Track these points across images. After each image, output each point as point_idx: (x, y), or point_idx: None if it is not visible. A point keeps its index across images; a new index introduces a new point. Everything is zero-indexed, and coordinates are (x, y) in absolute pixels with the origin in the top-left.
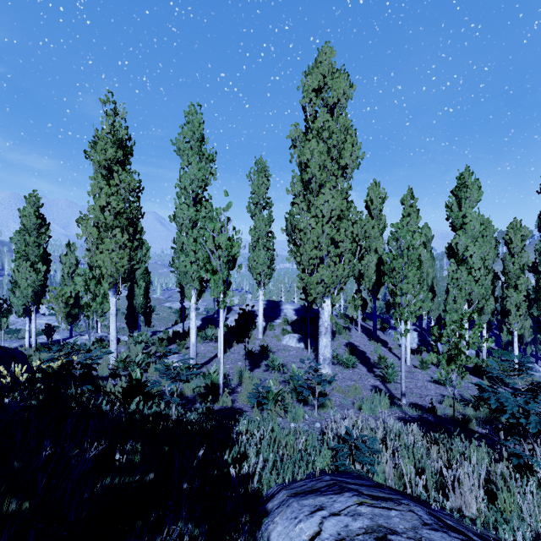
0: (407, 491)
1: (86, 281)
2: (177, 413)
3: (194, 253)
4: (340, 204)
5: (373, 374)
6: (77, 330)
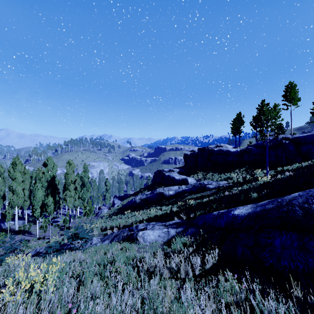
0: None
1: None
2: None
3: None
4: None
5: None
6: None
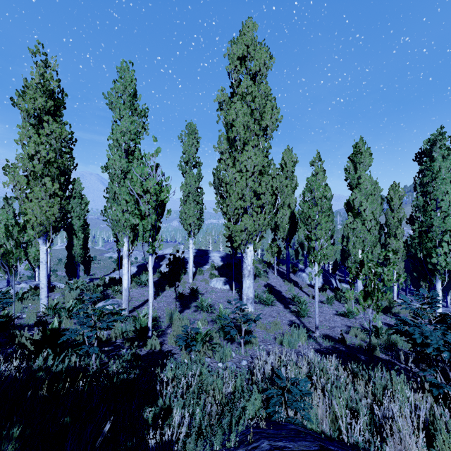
0: (345, 439)
1: (8, 227)
2: (100, 362)
3: (127, 202)
4: (261, 161)
5: (289, 310)
6: (18, 280)
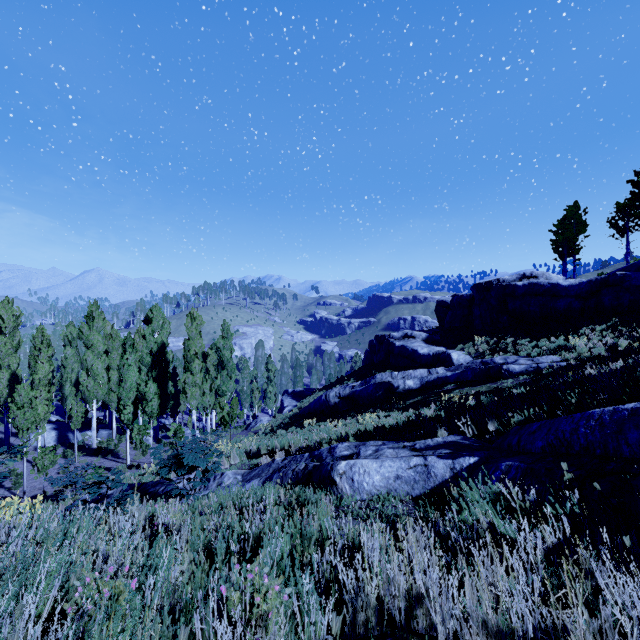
0: None
1: None
2: None
3: None
4: None
5: (2, 488)
6: None
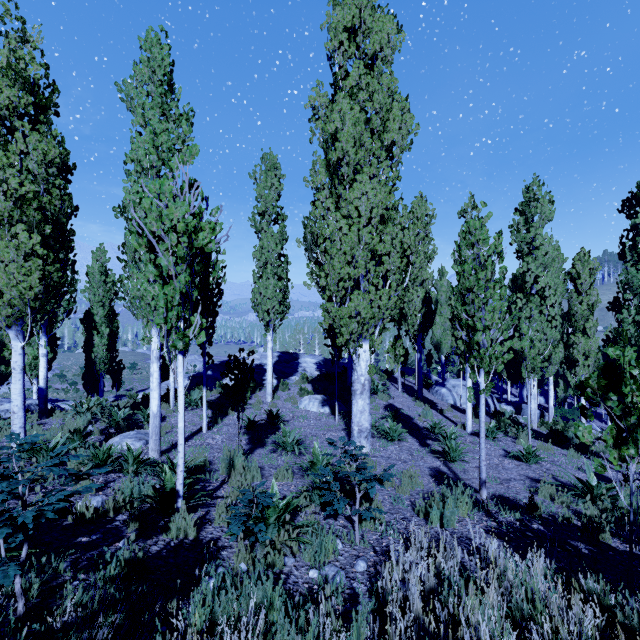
0: None
1: None
2: (49, 584)
3: None
4: (384, 199)
5: (427, 448)
6: None
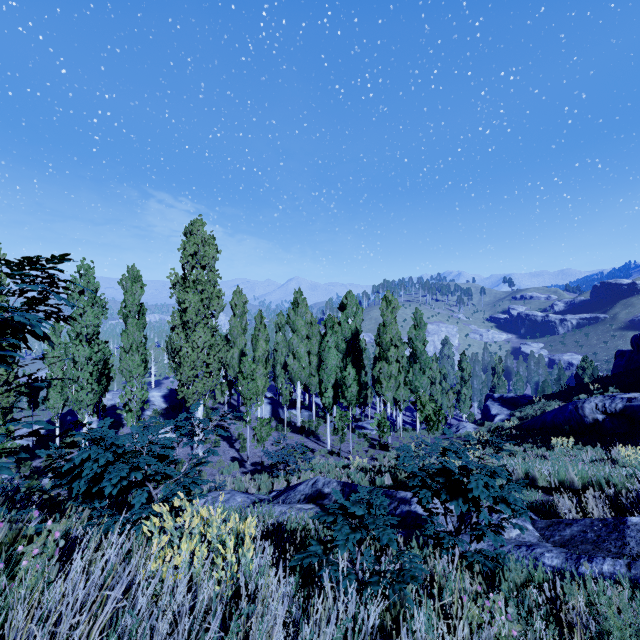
0: None
1: None
2: None
3: (87, 382)
4: (210, 339)
5: (233, 448)
6: None
